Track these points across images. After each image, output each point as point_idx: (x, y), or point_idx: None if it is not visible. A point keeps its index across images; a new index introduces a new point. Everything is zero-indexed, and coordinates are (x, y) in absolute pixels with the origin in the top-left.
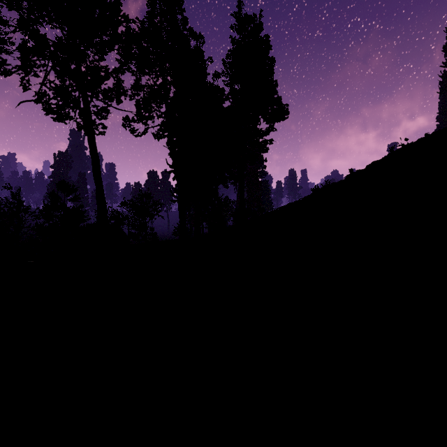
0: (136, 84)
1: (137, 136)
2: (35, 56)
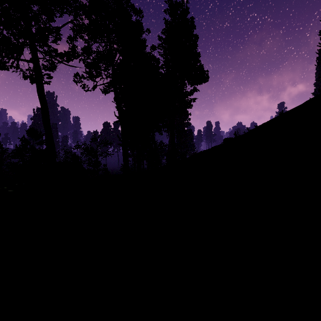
0: (86, 47)
1: (87, 91)
2: None
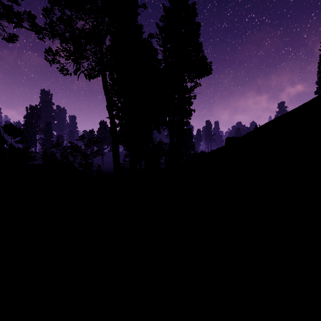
0: (62, 16)
1: (66, 74)
2: None
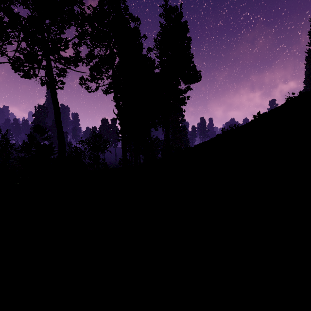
0: (89, 53)
1: (90, 92)
2: (9, 28)
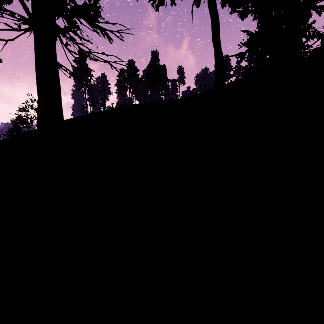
0: None
1: None
2: None
